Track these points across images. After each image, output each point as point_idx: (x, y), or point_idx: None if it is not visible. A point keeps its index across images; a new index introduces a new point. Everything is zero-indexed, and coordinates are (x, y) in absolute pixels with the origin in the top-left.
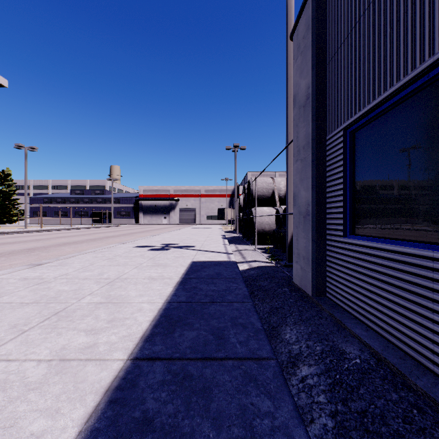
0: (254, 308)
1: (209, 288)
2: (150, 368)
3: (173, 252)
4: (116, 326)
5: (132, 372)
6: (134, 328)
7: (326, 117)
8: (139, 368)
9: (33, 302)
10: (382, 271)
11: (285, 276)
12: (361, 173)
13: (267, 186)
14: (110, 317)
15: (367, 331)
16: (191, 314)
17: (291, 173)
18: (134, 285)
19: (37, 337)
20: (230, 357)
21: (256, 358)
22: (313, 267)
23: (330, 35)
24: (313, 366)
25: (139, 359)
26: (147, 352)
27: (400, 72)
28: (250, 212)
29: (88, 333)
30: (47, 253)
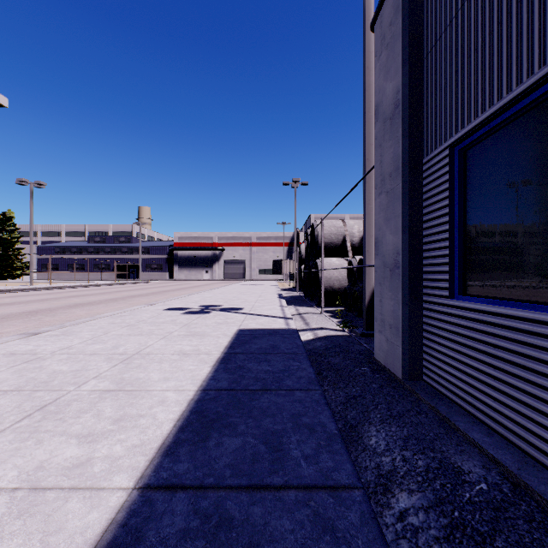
0: (324, 399)
1: (261, 368)
2: (167, 505)
3: (214, 317)
4: (124, 429)
5: (137, 513)
6: (150, 432)
7: (422, 132)
8: (150, 505)
9: (14, 389)
10: (514, 349)
11: (363, 350)
12: (477, 207)
13: (337, 231)
14: (117, 414)
15: (490, 436)
16: (234, 409)
17: (369, 213)
18: (158, 363)
19: (5, 447)
20: (292, 483)
21: (332, 486)
22: (405, 340)
23: (430, 17)
24: (415, 493)
25: (152, 487)
26: (165, 475)
27: (547, 52)
28: (314, 265)
29: (81, 441)
30: (52, 317)
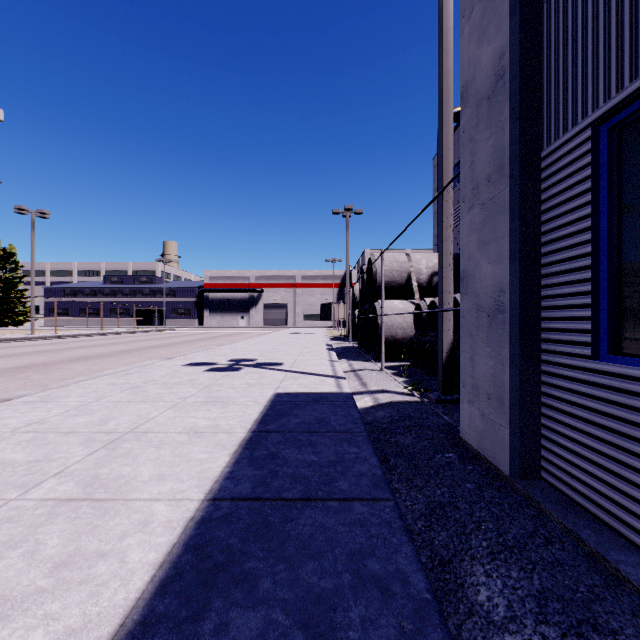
0: (399, 519)
1: (302, 457)
2: None
3: (245, 375)
4: (64, 588)
5: None
6: (106, 594)
7: (540, 112)
8: None
9: None
10: None
11: (443, 424)
12: None
13: (400, 267)
14: (64, 552)
15: None
16: (256, 540)
17: (447, 240)
18: (155, 448)
19: None
20: None
21: None
22: (514, 419)
23: None
24: None
25: None
26: None
27: None
28: (371, 309)
29: None
30: (44, 375)
